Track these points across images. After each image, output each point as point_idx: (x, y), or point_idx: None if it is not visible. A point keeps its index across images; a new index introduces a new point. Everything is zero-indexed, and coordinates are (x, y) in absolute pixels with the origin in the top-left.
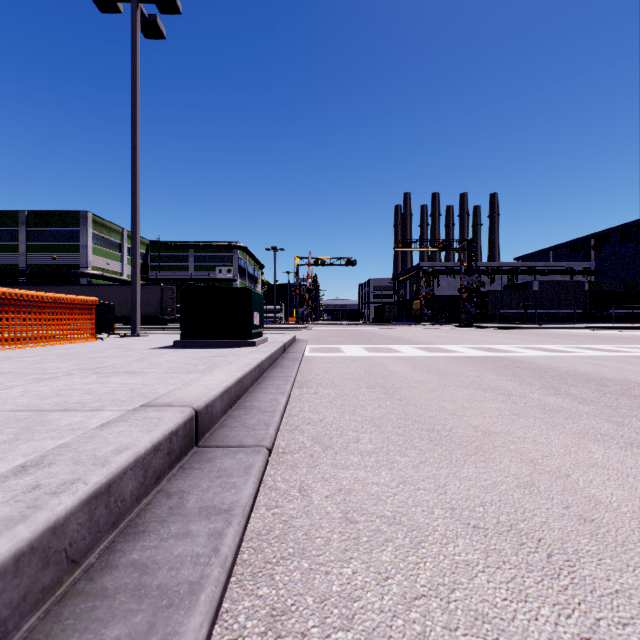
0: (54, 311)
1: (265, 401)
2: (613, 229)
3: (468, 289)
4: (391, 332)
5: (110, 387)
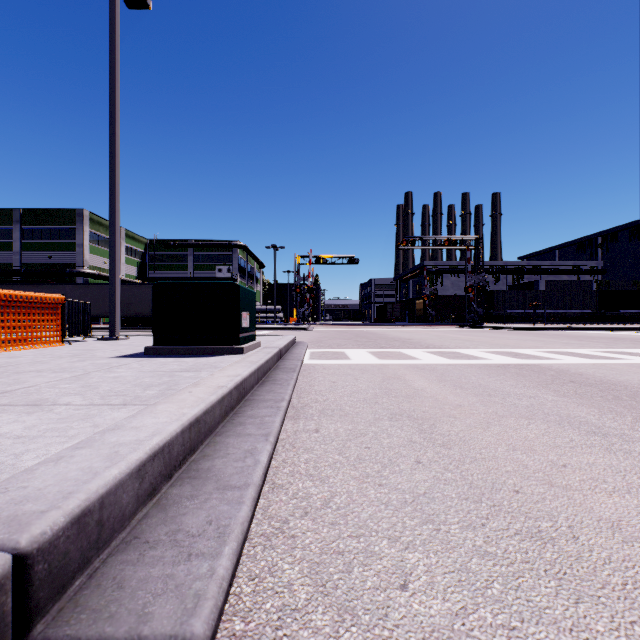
0: (4, 311)
1: (235, 457)
2: (621, 227)
3: (475, 288)
4: (397, 333)
5: None
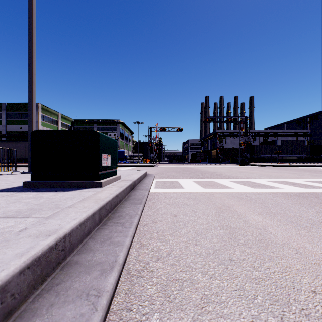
0: None
1: None
2: (320, 112)
3: (245, 144)
4: (205, 168)
5: None
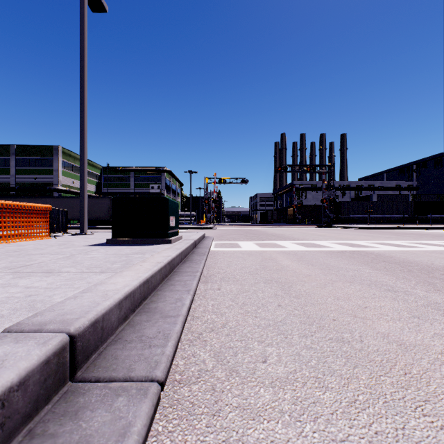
0: (13, 215)
1: (170, 301)
2: (429, 158)
3: (328, 200)
4: (274, 231)
5: (8, 292)
